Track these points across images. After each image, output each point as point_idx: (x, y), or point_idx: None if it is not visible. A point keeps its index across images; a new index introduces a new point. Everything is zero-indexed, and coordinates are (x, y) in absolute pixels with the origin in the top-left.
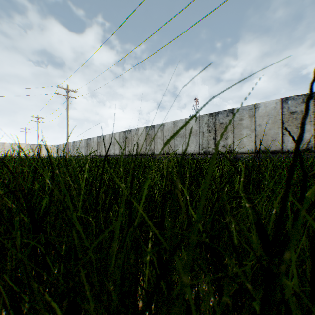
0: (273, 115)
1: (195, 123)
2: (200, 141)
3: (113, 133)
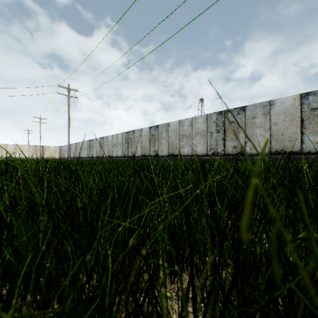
0: (291, 112)
1: (203, 122)
2: (207, 141)
3: (116, 134)
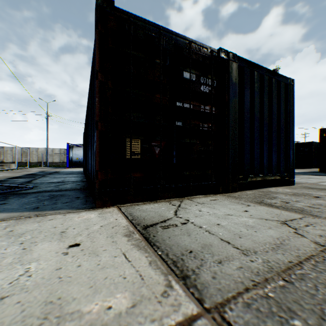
0: (20, 151)
1: None
2: None
3: None
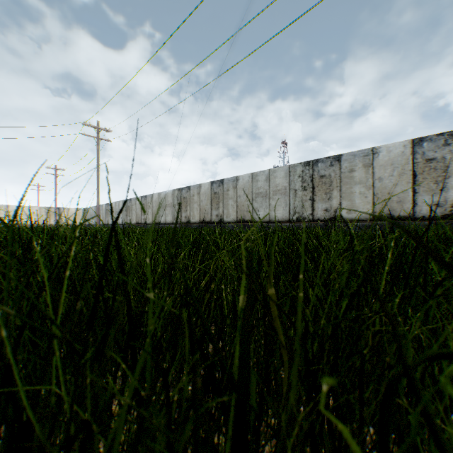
0: (401, 164)
1: (284, 176)
2: (290, 202)
3: (164, 191)
